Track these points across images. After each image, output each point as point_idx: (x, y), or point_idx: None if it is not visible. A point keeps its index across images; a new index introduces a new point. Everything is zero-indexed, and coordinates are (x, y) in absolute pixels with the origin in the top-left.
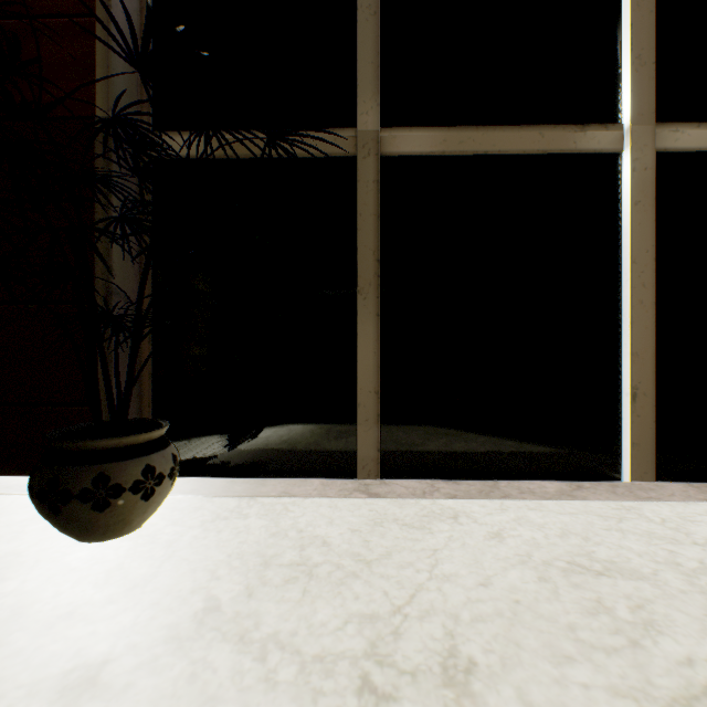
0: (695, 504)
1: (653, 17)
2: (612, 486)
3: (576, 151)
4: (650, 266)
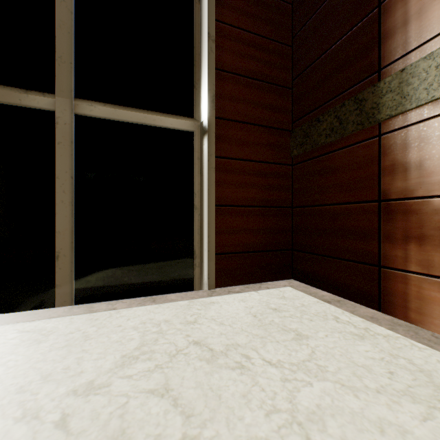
0: (35, 321)
1: (71, 36)
2: (12, 315)
3: (22, 105)
4: (69, 181)
